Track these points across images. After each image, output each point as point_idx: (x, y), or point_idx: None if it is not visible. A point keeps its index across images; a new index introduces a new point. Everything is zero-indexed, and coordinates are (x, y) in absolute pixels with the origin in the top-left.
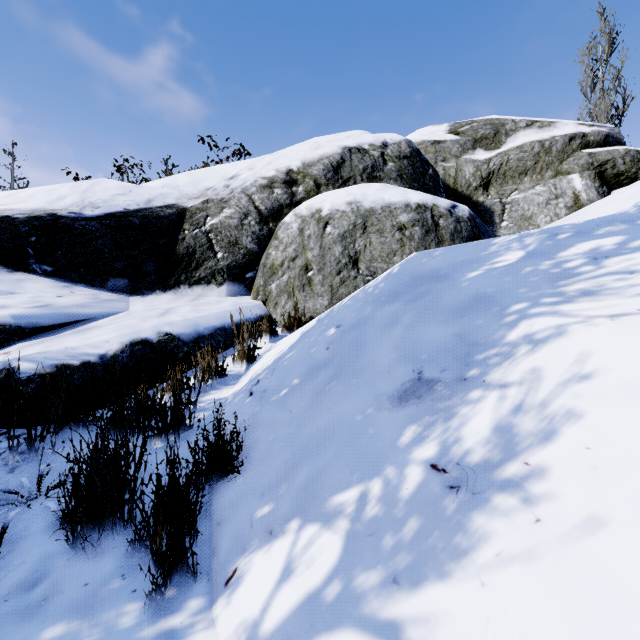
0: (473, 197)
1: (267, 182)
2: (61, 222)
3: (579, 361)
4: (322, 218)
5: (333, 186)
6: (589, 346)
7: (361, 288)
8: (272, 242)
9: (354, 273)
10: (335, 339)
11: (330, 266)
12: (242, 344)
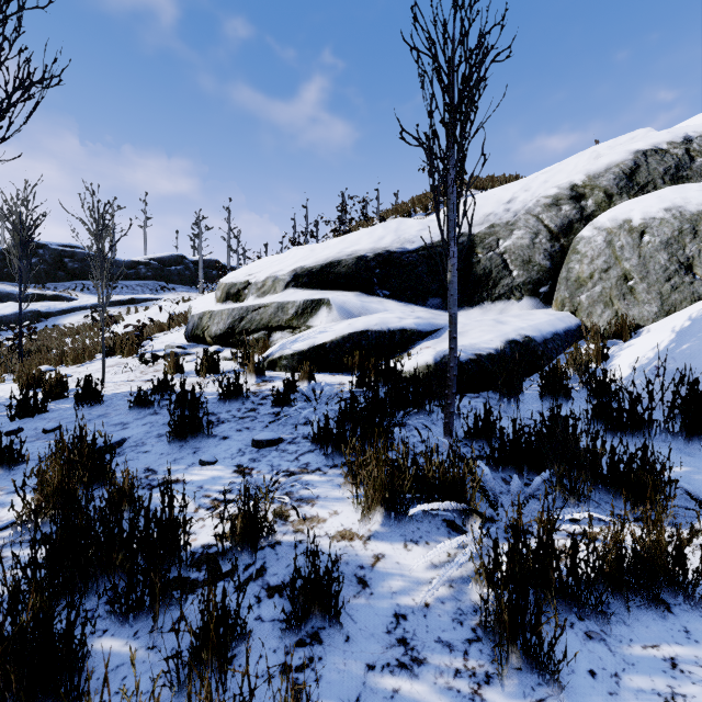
0: None
1: (551, 200)
2: (394, 256)
3: None
4: (634, 228)
5: (627, 194)
6: None
7: None
8: (571, 257)
9: (689, 279)
10: None
11: (655, 274)
12: (595, 344)
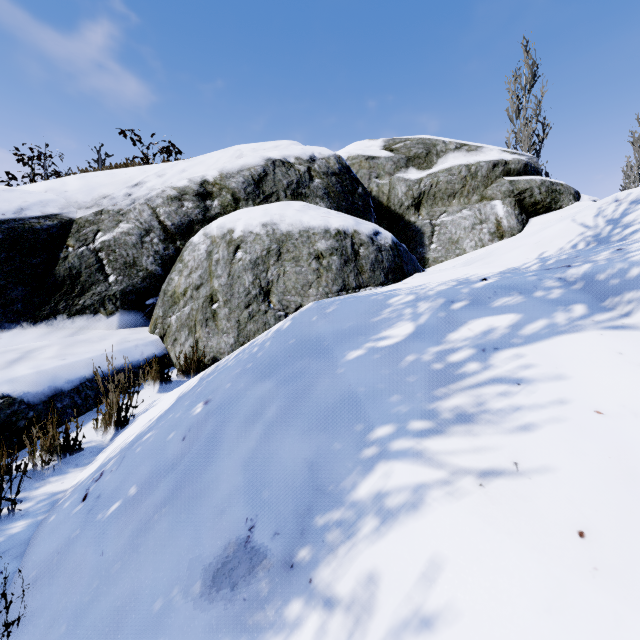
0: (405, 216)
1: (177, 193)
2: None
3: (426, 579)
4: (233, 240)
5: (253, 201)
6: (443, 545)
7: (252, 341)
8: (176, 265)
9: (265, 307)
10: (196, 424)
11: (238, 298)
12: (109, 405)
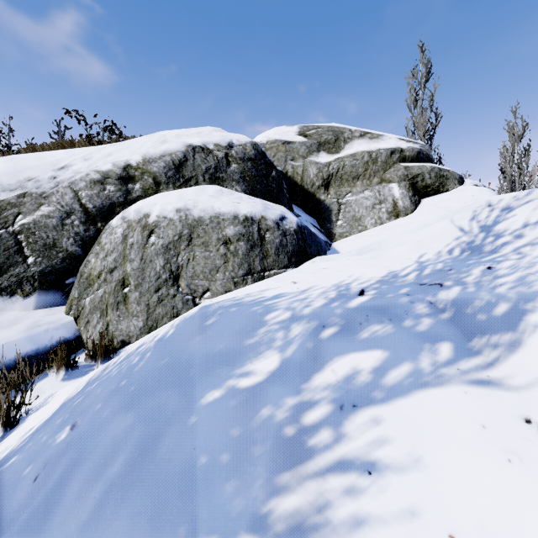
0: (316, 195)
1: (100, 177)
2: None
3: None
4: (148, 225)
5: (174, 185)
6: None
7: (140, 343)
8: (94, 247)
9: (173, 291)
10: (53, 459)
11: (149, 282)
12: None
